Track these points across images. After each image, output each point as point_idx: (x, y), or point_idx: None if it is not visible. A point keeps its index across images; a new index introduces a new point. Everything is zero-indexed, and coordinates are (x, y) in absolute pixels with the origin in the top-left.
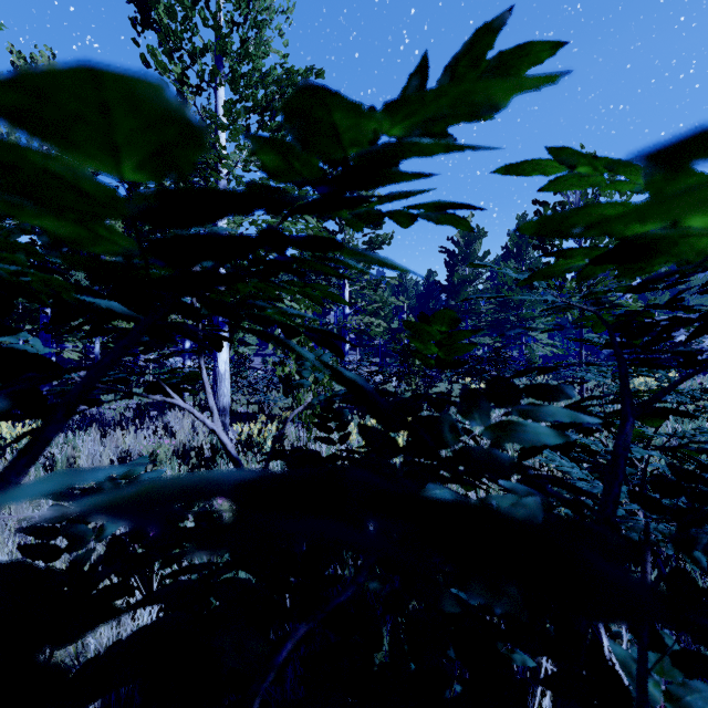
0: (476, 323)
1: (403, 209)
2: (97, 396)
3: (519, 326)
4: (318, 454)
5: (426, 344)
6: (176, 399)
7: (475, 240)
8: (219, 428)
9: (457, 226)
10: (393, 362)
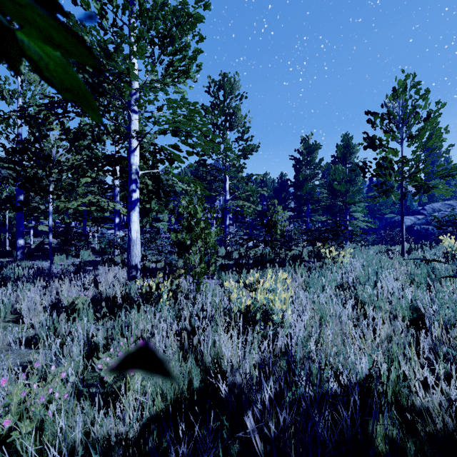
0: (313, 207)
1: None
2: (50, 256)
3: (344, 209)
4: None
5: None
6: None
7: (313, 151)
8: None
9: None
10: (258, 233)
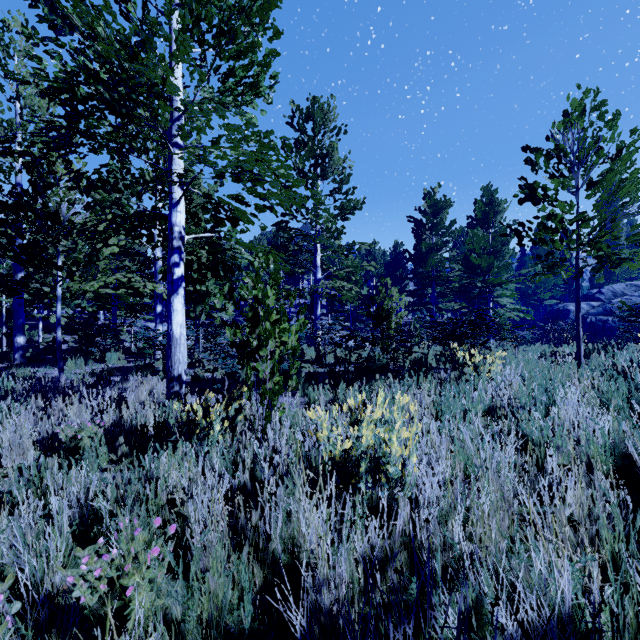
0: (441, 290)
1: None
2: (59, 361)
3: (486, 292)
4: None
5: None
6: None
7: (442, 210)
8: None
9: None
10: (362, 327)
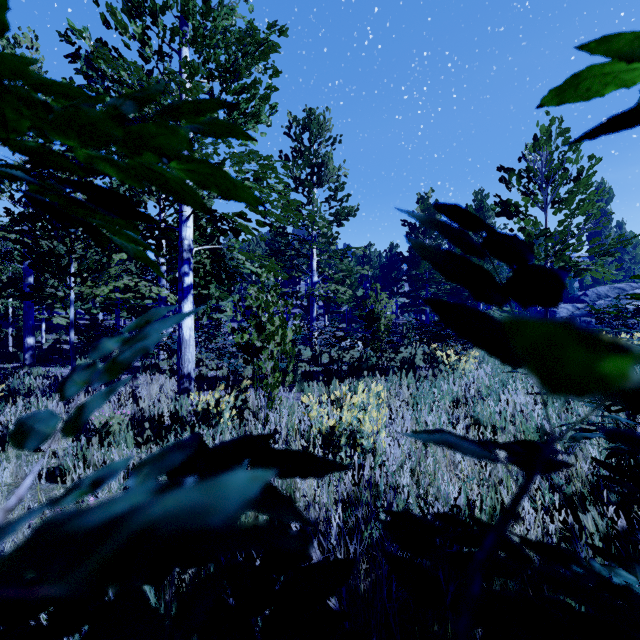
0: (435, 291)
1: None
2: (72, 361)
3: None
4: None
5: None
6: None
7: (434, 214)
8: None
9: None
10: (358, 327)
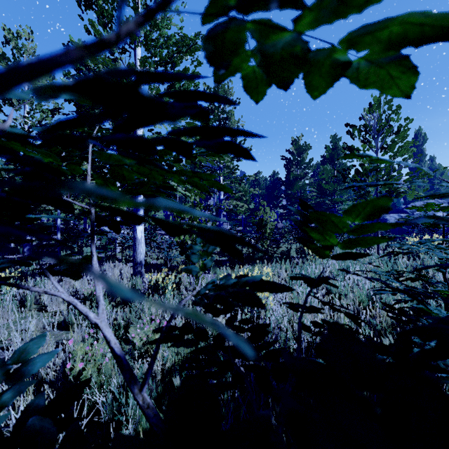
0: None
1: (337, 49)
2: (59, 253)
3: (332, 207)
4: (208, 385)
5: (324, 235)
6: (59, 291)
7: (303, 151)
8: (103, 322)
9: (387, 90)
10: (251, 230)
